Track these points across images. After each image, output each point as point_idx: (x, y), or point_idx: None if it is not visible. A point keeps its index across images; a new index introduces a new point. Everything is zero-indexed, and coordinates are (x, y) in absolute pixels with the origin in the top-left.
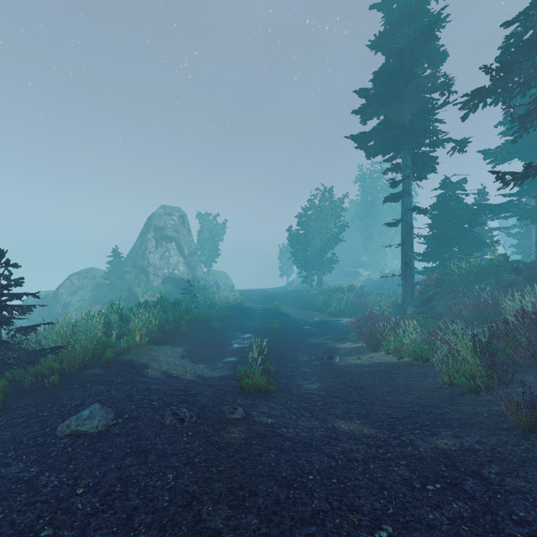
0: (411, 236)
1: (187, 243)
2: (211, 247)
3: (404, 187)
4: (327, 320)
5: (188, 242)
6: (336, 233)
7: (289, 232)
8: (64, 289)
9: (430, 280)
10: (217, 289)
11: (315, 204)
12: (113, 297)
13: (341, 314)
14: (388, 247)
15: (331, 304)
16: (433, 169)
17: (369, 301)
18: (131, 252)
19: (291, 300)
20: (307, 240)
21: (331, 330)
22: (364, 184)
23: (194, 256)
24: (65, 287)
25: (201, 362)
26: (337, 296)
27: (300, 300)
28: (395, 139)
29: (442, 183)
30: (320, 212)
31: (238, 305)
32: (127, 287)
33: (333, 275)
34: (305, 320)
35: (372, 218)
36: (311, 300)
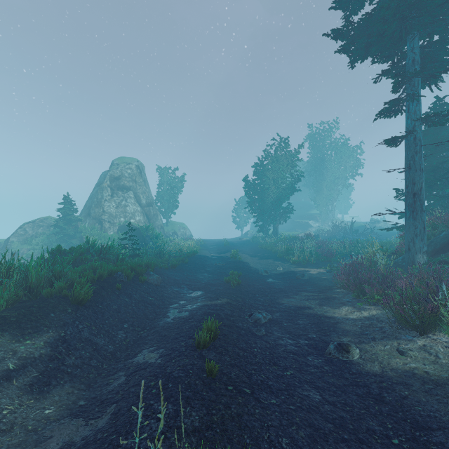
0: (421, 156)
1: (145, 193)
2: (170, 198)
3: (411, 90)
4: (293, 270)
5: (146, 192)
6: (292, 183)
7: (246, 181)
8: (15, 237)
9: (437, 219)
10: (173, 238)
11: (271, 154)
12: (63, 245)
13: (305, 263)
14: (335, 201)
15: (292, 253)
16: (438, 76)
17: (332, 249)
18: (88, 202)
19: (248, 249)
20: (263, 190)
21: (303, 283)
22: (314, 142)
23: (152, 206)
24: (17, 235)
25: (78, 370)
26: (296, 245)
27: (257, 249)
28: (402, 19)
29: (433, 107)
30: (276, 162)
31: (192, 254)
32: (80, 235)
33: (284, 227)
34: (267, 270)
35: (321, 174)
36: (269, 249)
